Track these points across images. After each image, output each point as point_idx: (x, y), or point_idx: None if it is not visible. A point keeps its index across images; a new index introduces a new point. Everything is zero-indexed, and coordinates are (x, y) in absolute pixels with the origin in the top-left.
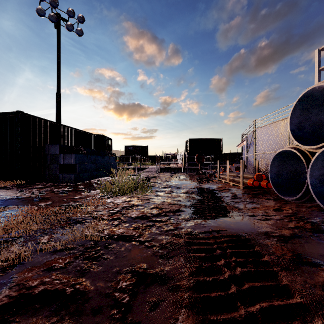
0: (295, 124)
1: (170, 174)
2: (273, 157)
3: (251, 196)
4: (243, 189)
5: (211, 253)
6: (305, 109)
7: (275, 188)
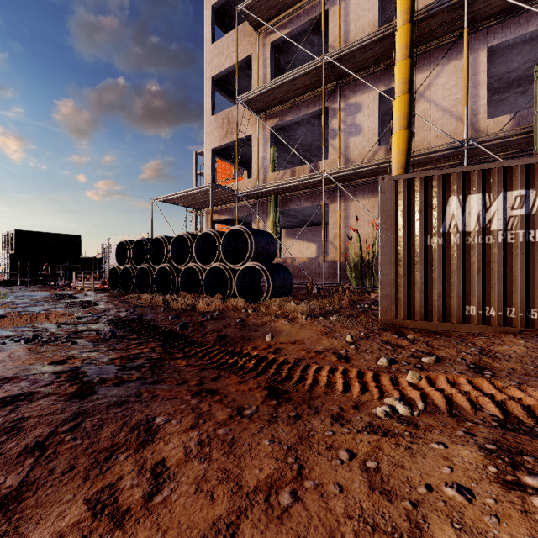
0: (118, 255)
1: (7, 288)
2: (110, 270)
3: (98, 293)
4: (94, 291)
5: (72, 301)
6: (122, 248)
7: (111, 287)
